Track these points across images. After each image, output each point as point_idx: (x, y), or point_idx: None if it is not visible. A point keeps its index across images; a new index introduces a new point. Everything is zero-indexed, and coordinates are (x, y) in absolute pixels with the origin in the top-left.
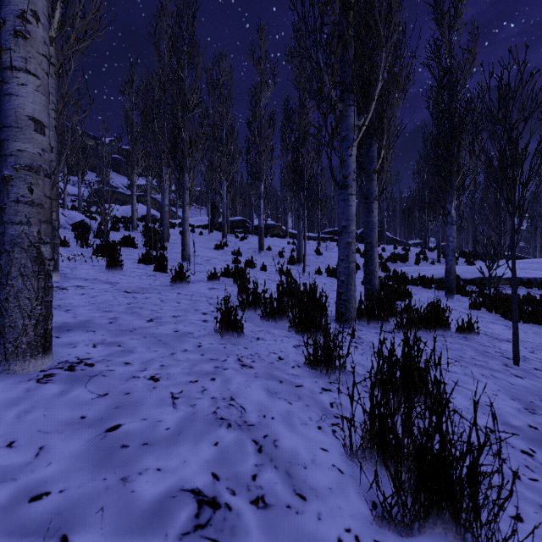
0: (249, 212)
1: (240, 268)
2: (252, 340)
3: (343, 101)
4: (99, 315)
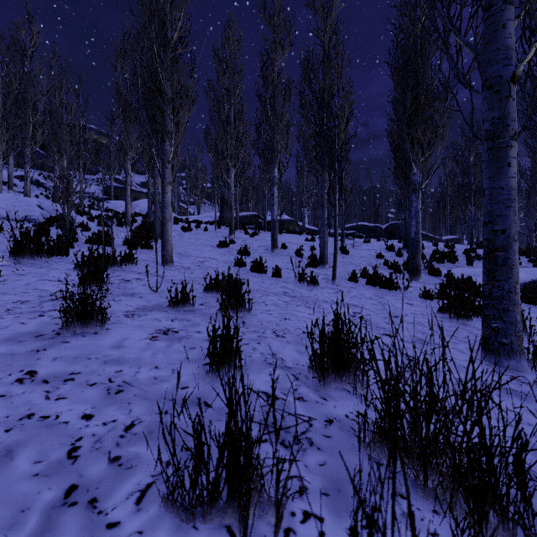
0: (262, 208)
1: (233, 283)
2: None
3: None
4: None
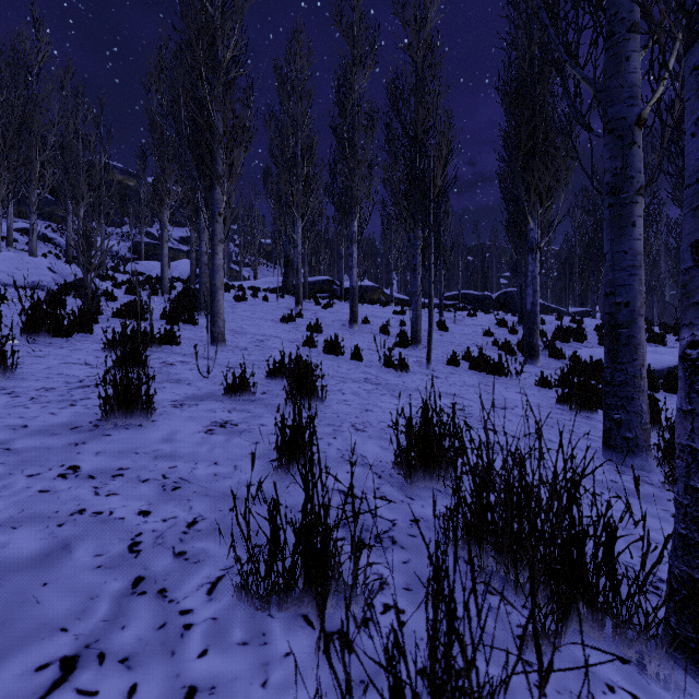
0: (338, 272)
1: (303, 366)
2: None
3: None
4: None
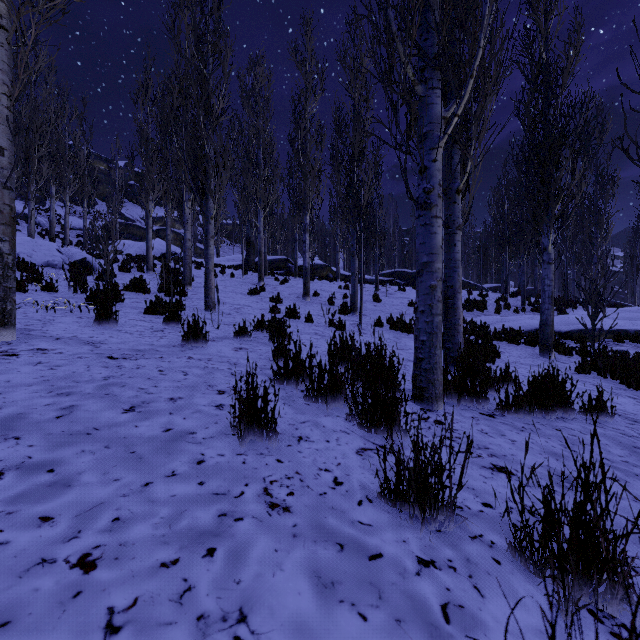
0: (292, 250)
1: (279, 321)
2: (291, 443)
3: (424, 82)
4: (46, 402)
